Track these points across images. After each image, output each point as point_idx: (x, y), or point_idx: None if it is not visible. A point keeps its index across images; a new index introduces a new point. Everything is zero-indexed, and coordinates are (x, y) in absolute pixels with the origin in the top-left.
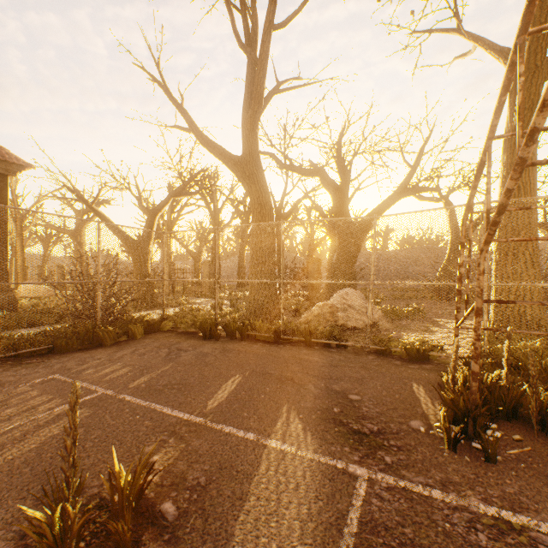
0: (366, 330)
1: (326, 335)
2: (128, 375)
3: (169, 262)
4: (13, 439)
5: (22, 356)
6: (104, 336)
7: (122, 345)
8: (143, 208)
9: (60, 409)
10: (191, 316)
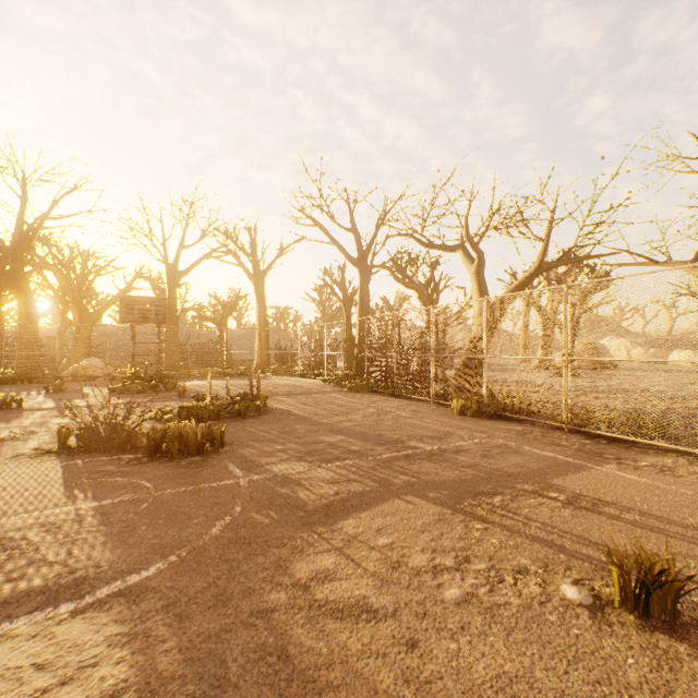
0: (106, 372)
1: (85, 376)
2: None
3: None
4: None
5: None
6: None
7: None
8: None
9: None
10: None
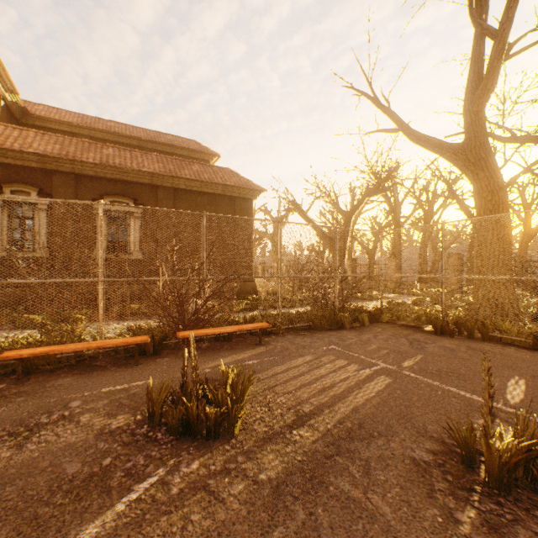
0: None
1: None
2: (391, 356)
3: (352, 258)
4: (353, 386)
5: (294, 329)
6: (341, 321)
7: (358, 330)
8: (340, 211)
9: (363, 372)
10: (410, 310)
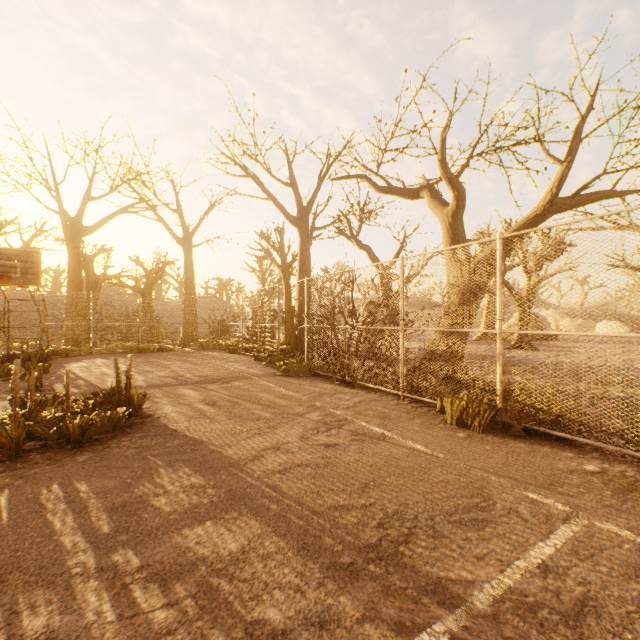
0: None
1: None
2: None
3: None
4: None
5: None
6: None
7: None
8: None
9: None
10: None
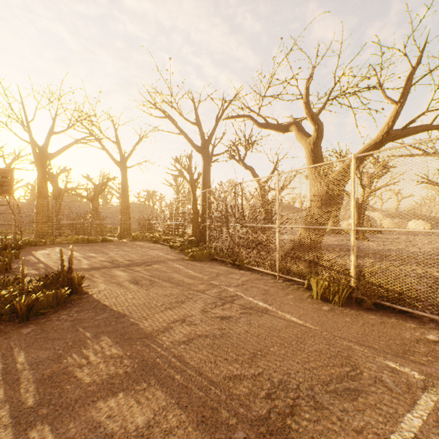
0: None
1: None
2: None
3: None
4: None
5: None
6: None
7: None
8: None
9: None
10: None
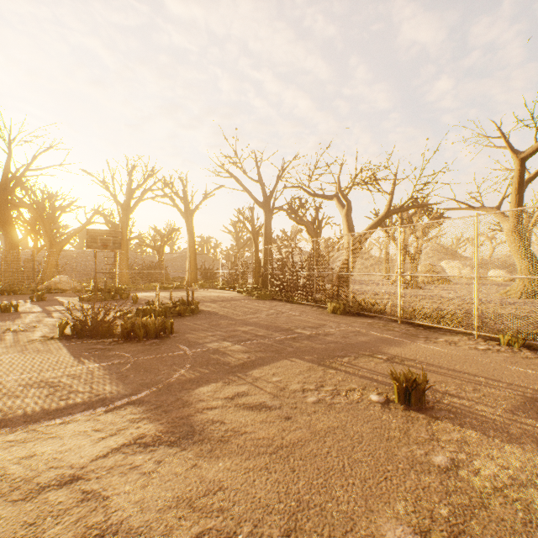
0: (73, 286)
1: (57, 289)
2: None
3: None
4: None
5: None
6: None
7: None
8: None
9: None
10: None
